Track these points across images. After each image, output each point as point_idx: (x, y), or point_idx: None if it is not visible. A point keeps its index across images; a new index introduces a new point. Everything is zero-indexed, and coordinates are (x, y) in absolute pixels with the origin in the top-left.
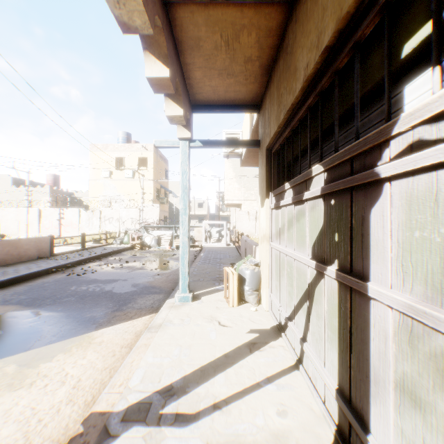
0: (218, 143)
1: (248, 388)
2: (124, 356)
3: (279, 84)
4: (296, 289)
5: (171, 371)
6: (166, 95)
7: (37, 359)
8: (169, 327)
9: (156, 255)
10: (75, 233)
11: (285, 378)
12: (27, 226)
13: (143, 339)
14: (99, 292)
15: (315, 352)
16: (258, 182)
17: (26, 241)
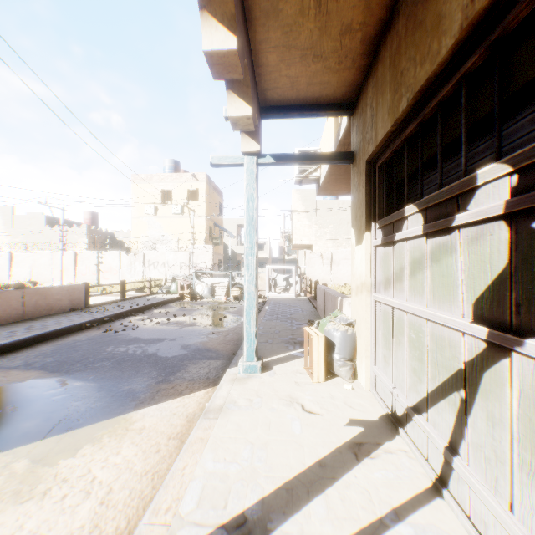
0: (296, 159)
1: (366, 528)
2: (172, 453)
3: (396, 59)
4: (431, 367)
5: (241, 488)
6: (228, 88)
7: (56, 451)
8: (233, 412)
9: (210, 308)
10: (115, 280)
11: (423, 512)
12: (61, 272)
13: (199, 430)
14: (141, 355)
15: (482, 477)
16: (334, 218)
17: (57, 289)
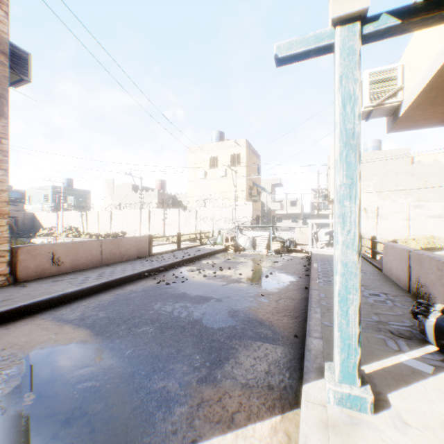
0: None
1: None
2: None
3: None
4: None
5: None
6: None
7: None
8: None
9: (253, 261)
10: (175, 232)
11: None
12: (139, 225)
13: None
14: (185, 320)
15: None
16: (378, 169)
17: (126, 240)
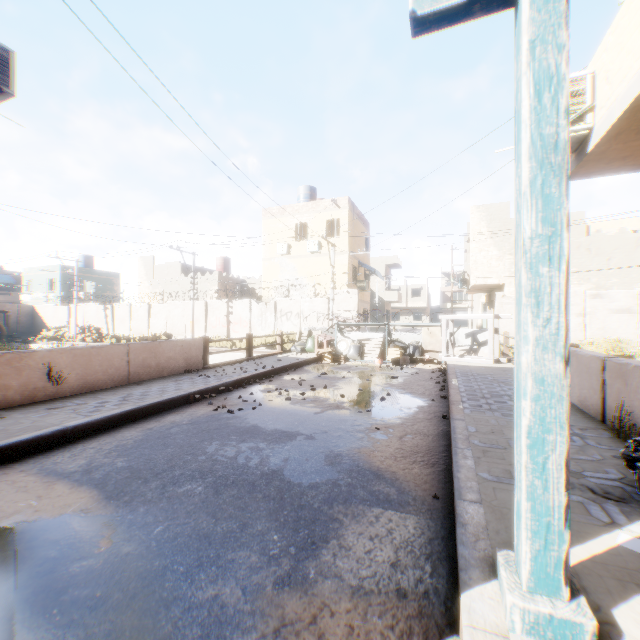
0: None
1: None
2: None
3: None
4: None
5: None
6: None
7: None
8: None
9: (360, 376)
10: (244, 334)
11: None
12: (191, 324)
13: None
14: (255, 472)
15: None
16: None
17: (168, 344)
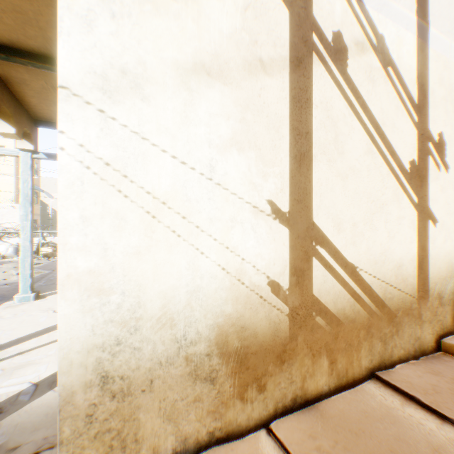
0: None
1: (54, 341)
2: None
3: None
4: None
5: None
6: None
7: None
8: None
9: (12, 266)
10: None
11: None
12: None
13: None
14: None
15: None
16: None
17: None
